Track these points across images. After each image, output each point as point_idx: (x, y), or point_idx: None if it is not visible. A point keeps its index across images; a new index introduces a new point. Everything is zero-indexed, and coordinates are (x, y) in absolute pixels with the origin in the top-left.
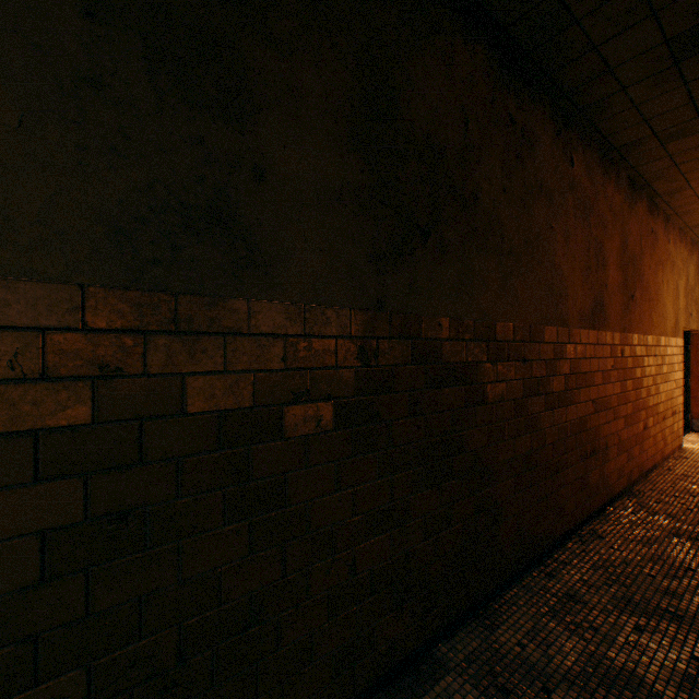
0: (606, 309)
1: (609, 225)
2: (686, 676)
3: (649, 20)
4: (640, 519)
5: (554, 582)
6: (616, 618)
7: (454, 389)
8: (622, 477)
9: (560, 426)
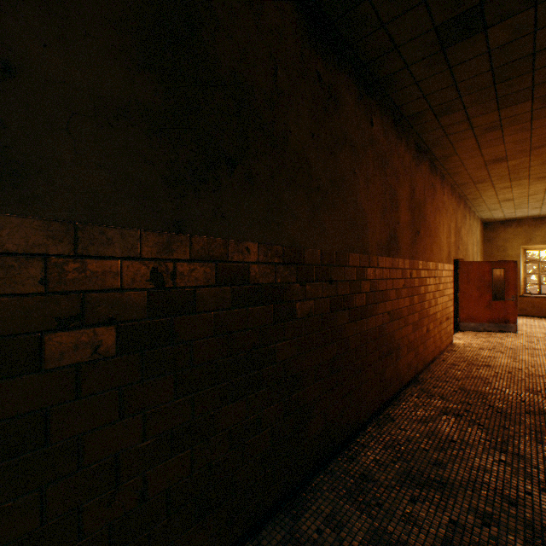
0: (399, 241)
1: (401, 177)
2: (445, 540)
3: (421, 6)
4: (422, 402)
5: (353, 465)
6: (397, 492)
7: (264, 307)
8: (410, 370)
9: (362, 334)
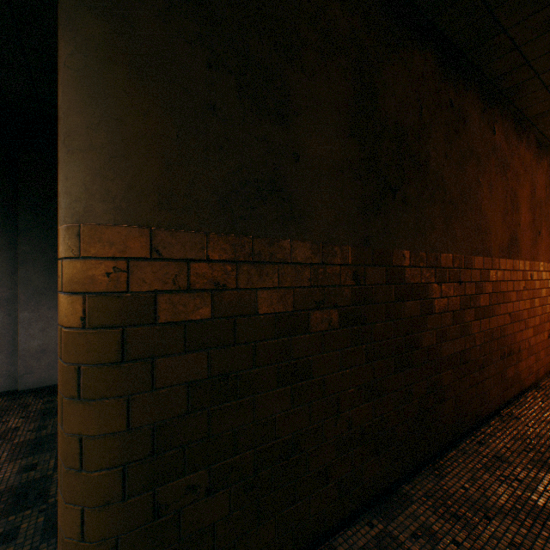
0: (519, 243)
1: (522, 177)
2: None
3: None
4: (548, 406)
5: (483, 448)
6: (535, 474)
7: (413, 302)
8: (531, 374)
9: (485, 332)
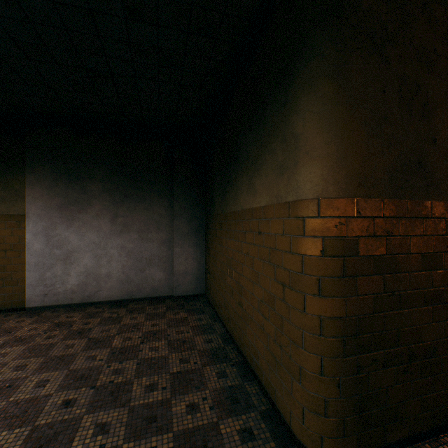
0: None
1: None
2: None
3: None
4: None
5: None
6: None
7: None
8: None
9: None
